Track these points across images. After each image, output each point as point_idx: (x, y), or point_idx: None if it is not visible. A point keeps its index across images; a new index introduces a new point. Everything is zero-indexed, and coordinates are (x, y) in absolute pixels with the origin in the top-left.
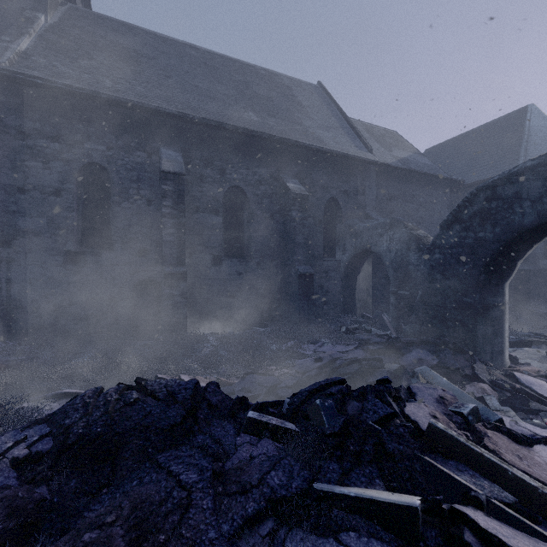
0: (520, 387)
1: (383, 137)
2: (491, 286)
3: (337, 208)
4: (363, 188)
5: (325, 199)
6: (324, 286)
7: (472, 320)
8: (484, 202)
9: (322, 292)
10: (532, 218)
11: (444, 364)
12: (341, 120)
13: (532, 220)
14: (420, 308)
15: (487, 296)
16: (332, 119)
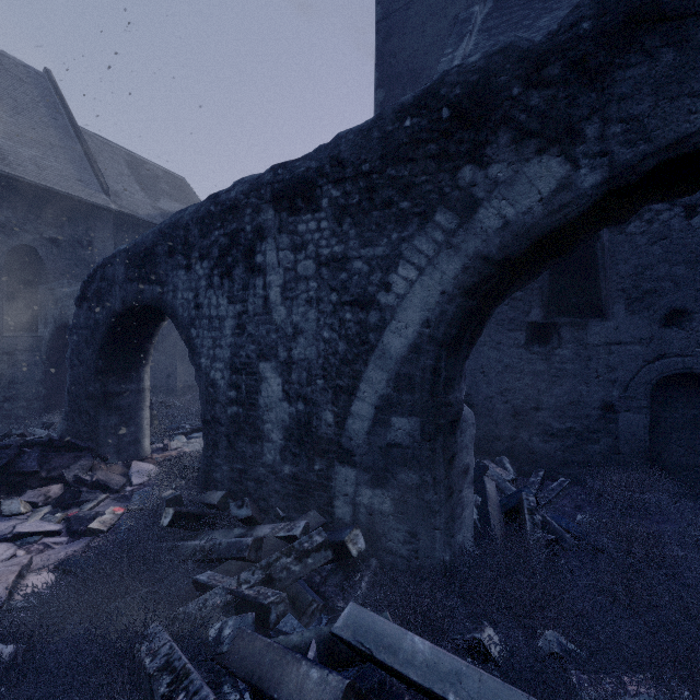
0: (95, 479)
1: (155, 179)
2: (116, 373)
3: (39, 262)
4: (90, 240)
5: (7, 245)
6: (5, 375)
7: (95, 412)
8: (100, 281)
9: (0, 384)
10: (119, 303)
11: (20, 469)
12: (70, 137)
13: (119, 305)
14: (67, 401)
15: (111, 383)
16: (48, 131)
